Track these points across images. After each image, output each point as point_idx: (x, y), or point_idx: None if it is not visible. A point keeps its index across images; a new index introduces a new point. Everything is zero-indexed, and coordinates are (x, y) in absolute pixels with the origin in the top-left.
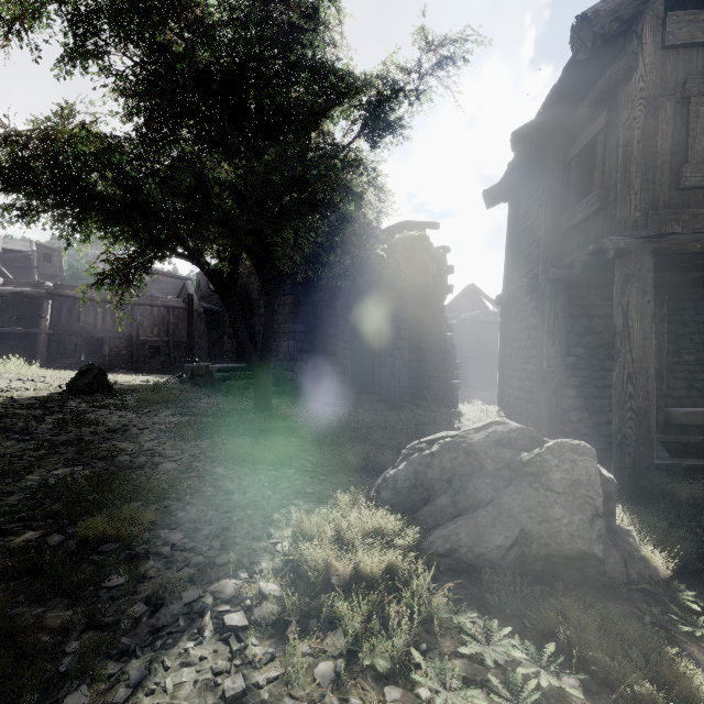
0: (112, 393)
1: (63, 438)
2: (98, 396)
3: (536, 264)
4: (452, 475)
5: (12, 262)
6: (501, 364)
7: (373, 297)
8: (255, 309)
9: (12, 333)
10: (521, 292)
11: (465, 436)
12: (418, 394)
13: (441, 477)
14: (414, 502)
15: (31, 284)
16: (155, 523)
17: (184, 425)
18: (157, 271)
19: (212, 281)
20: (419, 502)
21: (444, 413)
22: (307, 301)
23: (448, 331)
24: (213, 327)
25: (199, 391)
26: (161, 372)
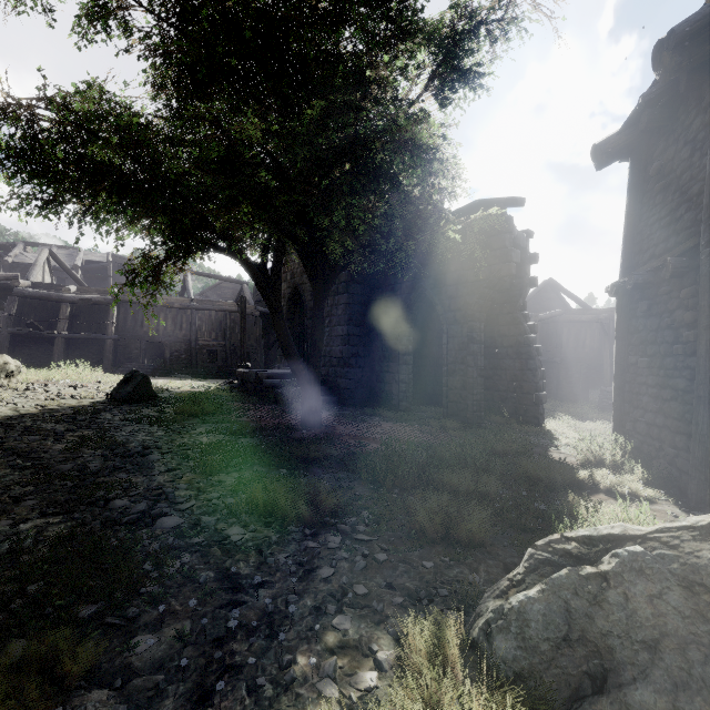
0: (155, 402)
1: (66, 466)
2: (139, 406)
3: (688, 234)
4: (657, 635)
5: (93, 273)
6: (618, 376)
7: (439, 293)
8: (307, 311)
9: (82, 339)
10: (657, 276)
11: (673, 543)
12: (493, 407)
13: (629, 634)
14: (567, 676)
15: (100, 291)
16: (92, 668)
17: (212, 449)
18: (216, 275)
19: (252, 276)
20: (580, 679)
21: (531, 433)
22: (362, 301)
23: (530, 332)
24: (270, 330)
25: (246, 399)
26: (217, 376)
